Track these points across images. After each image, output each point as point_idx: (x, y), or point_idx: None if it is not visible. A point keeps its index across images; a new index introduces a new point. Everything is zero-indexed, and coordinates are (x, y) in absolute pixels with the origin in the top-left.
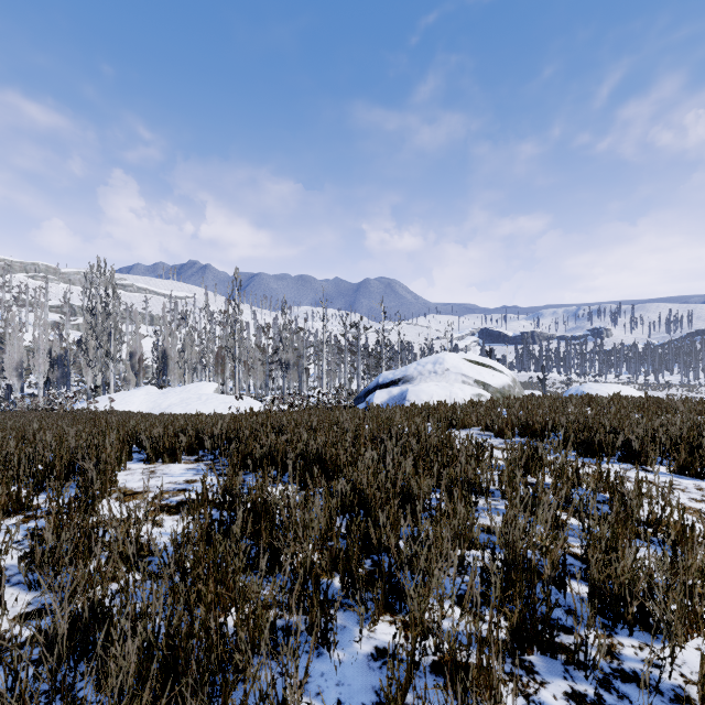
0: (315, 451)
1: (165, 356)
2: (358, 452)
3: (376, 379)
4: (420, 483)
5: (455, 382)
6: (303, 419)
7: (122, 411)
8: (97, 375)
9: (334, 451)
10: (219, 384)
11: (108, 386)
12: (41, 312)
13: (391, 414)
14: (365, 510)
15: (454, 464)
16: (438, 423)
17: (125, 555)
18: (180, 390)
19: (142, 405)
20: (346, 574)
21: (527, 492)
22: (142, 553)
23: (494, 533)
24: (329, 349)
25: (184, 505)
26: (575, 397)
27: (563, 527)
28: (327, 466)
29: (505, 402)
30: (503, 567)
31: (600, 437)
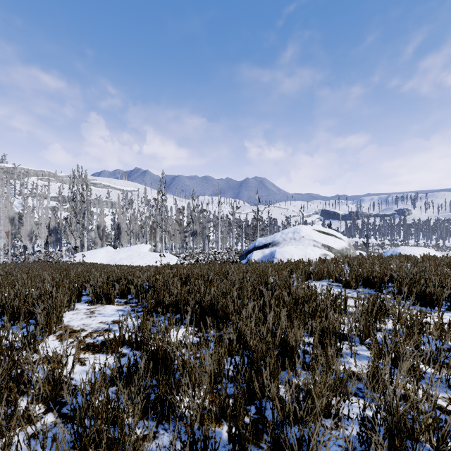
0: (209, 301)
1: (119, 227)
2: (242, 301)
3: (253, 243)
4: (295, 335)
5: (308, 246)
6: (203, 271)
7: (90, 263)
8: (77, 239)
9: (224, 300)
10: (152, 246)
11: (84, 246)
12: (43, 200)
13: (265, 268)
14: (249, 359)
15: (319, 313)
16: (300, 276)
17: (45, 396)
18: (127, 249)
19: (103, 259)
20: (233, 422)
21: (385, 343)
22: (62, 392)
23: (360, 380)
24: (223, 223)
25: (104, 346)
26: (394, 256)
27: (420, 375)
28: (218, 313)
29: (344, 260)
30: (385, 433)
31: (430, 290)
